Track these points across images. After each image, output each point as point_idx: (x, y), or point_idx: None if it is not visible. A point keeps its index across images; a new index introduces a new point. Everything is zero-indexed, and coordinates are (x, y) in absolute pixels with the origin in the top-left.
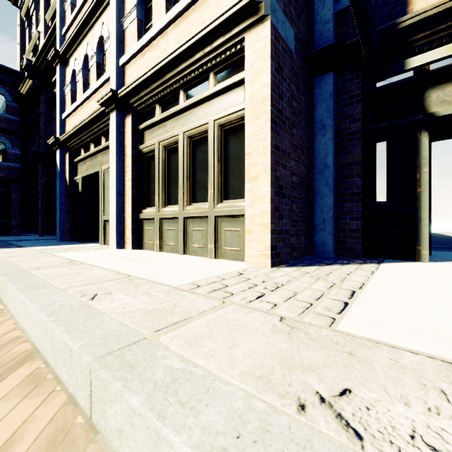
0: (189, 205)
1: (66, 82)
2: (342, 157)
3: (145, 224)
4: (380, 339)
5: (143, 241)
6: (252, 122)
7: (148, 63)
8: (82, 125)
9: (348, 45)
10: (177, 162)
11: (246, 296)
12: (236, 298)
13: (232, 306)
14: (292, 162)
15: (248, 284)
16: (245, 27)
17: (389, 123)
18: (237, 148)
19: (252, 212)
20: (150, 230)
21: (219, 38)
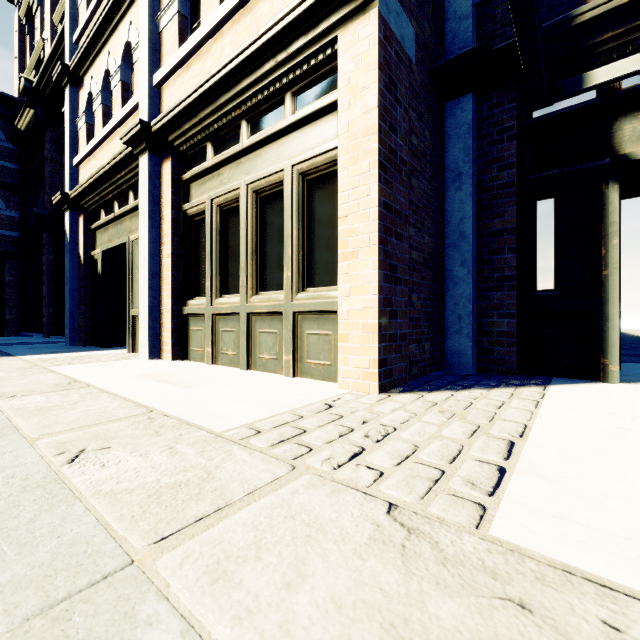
0: (256, 294)
1: (80, 111)
2: (487, 223)
3: (191, 323)
4: (573, 561)
5: (189, 348)
6: (349, 168)
7: (195, 80)
8: (101, 174)
9: (496, 52)
10: (238, 229)
11: (333, 455)
12: (317, 458)
13: (307, 476)
14: (410, 230)
15: (340, 429)
16: (338, 21)
17: (559, 171)
18: (327, 208)
19: (349, 307)
20: (198, 331)
21: (298, 39)
